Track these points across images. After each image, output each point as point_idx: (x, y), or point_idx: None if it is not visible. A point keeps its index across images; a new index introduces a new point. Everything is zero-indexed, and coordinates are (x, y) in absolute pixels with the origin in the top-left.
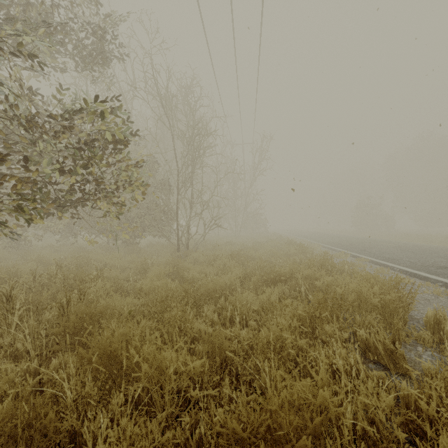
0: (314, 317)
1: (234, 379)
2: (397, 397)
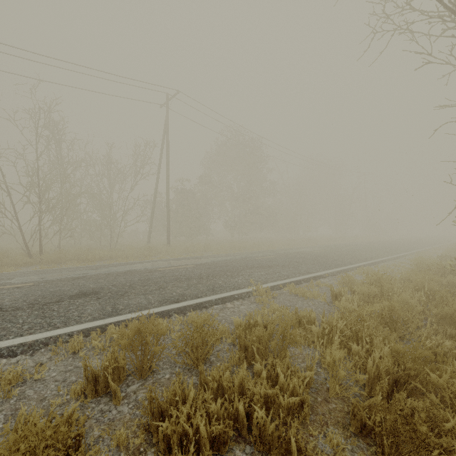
0: None
1: None
2: None
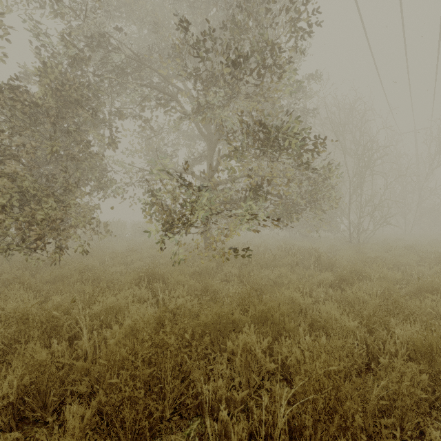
0: None
1: None
2: None
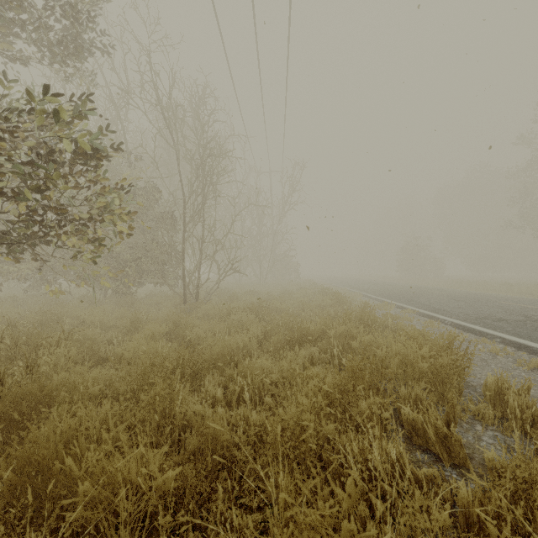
0: (348, 389)
1: (235, 484)
2: (454, 503)
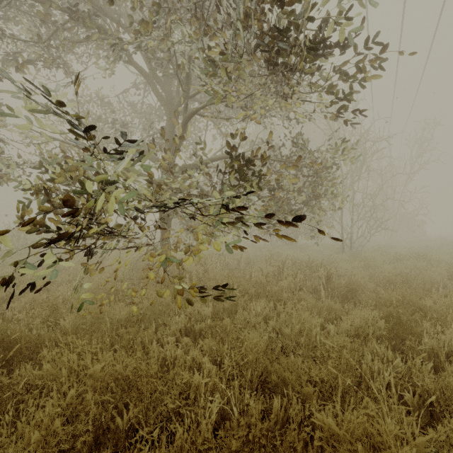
0: None
1: None
2: None
